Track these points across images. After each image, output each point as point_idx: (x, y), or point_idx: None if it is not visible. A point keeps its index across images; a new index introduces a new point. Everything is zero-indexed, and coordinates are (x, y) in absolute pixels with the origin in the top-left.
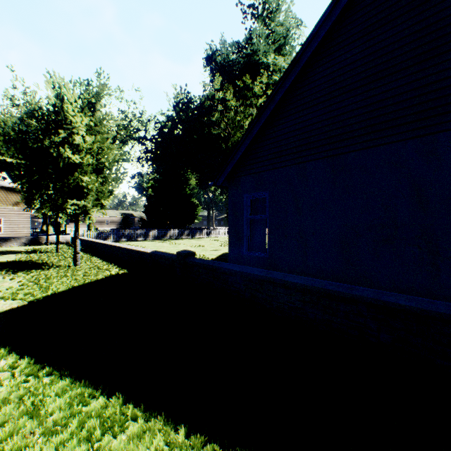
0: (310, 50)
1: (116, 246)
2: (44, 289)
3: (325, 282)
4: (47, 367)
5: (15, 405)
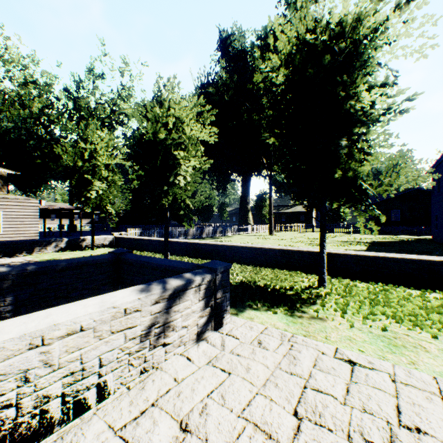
0: None
1: (310, 252)
2: None
3: None
4: None
5: None
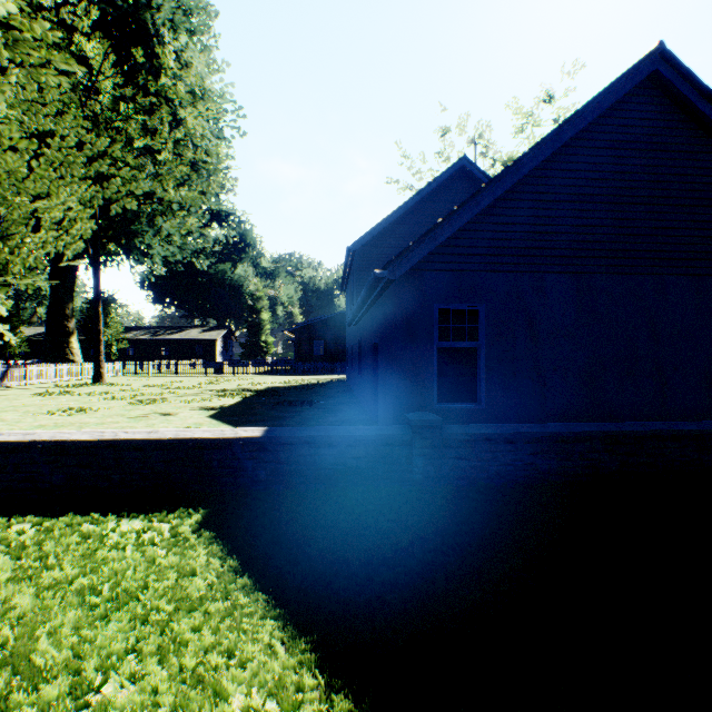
0: (574, 130)
1: None
2: None
3: (711, 422)
4: None
5: None
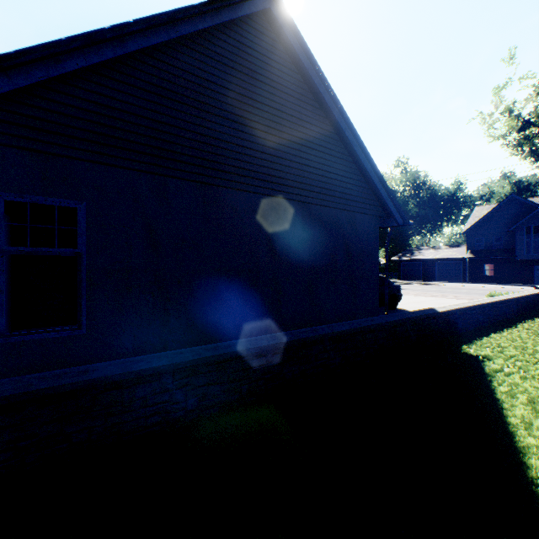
0: (193, 26)
1: None
2: None
3: (294, 332)
4: None
5: None
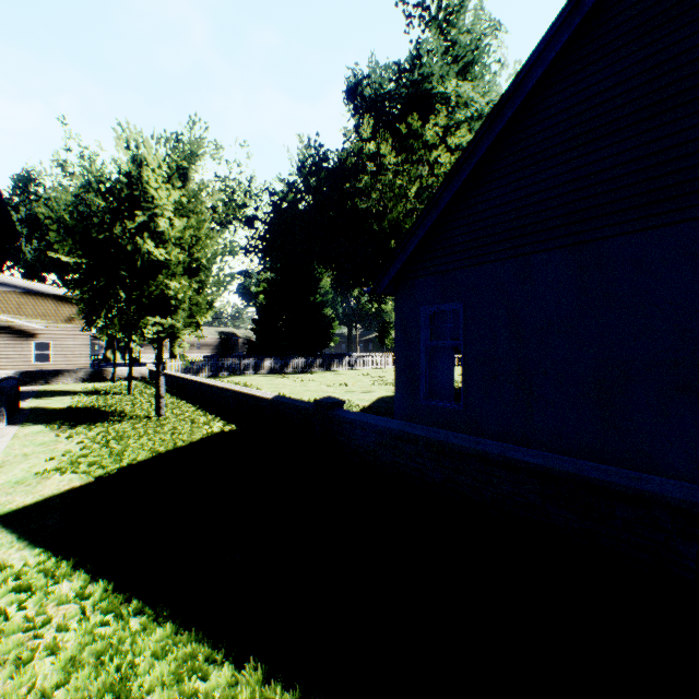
0: (541, 67)
1: (217, 387)
2: (116, 456)
3: (583, 463)
4: (134, 600)
5: (90, 670)
